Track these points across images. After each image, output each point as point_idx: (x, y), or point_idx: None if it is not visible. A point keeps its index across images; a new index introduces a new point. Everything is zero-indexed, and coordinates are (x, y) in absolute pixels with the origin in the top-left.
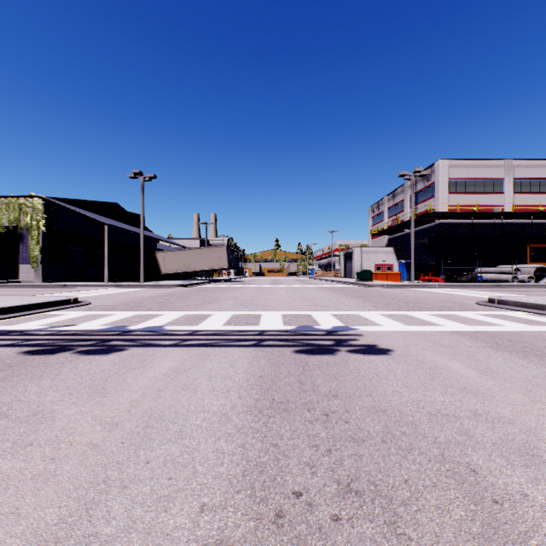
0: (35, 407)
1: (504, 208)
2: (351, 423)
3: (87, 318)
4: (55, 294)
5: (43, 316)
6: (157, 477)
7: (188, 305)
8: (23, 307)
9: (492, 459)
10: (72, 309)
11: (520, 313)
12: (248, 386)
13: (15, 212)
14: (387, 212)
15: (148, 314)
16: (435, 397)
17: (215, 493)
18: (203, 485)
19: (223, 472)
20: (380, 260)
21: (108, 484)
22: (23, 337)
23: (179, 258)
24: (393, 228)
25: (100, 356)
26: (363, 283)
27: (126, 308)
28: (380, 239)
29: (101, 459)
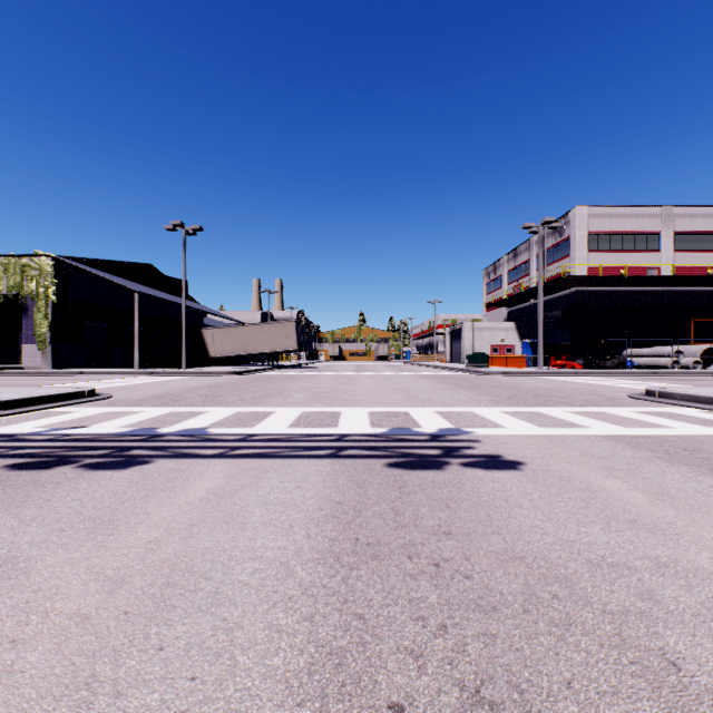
0: (5, 552)
1: (661, 271)
2: (475, 579)
3: (104, 417)
4: (67, 385)
5: (44, 414)
6: (172, 676)
7: (243, 399)
8: (18, 402)
9: (699, 642)
10: (85, 404)
11: (692, 410)
12: (321, 517)
13: (16, 276)
14: (507, 277)
15: (187, 411)
16: (594, 536)
17: (263, 707)
18: (245, 692)
19: (277, 666)
20: (498, 340)
21: (93, 689)
22: (11, 444)
23: (233, 336)
24: (515, 297)
25: (113, 471)
26: (475, 370)
27: (159, 403)
28: (497, 312)
29: (88, 642)
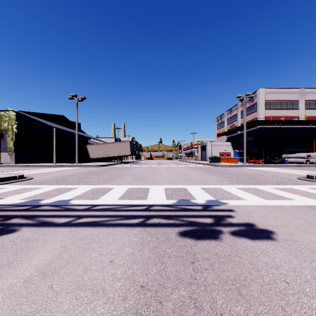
0: None
1: (299, 118)
2: None
3: (17, 192)
4: (16, 172)
5: None
6: None
7: (99, 180)
8: None
9: None
10: (14, 183)
11: None
12: (123, 314)
13: None
14: (227, 121)
15: (65, 188)
16: None
17: None
18: None
19: None
20: (223, 150)
21: None
22: None
23: (101, 148)
24: (231, 130)
25: None
26: (214, 164)
27: (54, 182)
28: (222, 137)
29: None
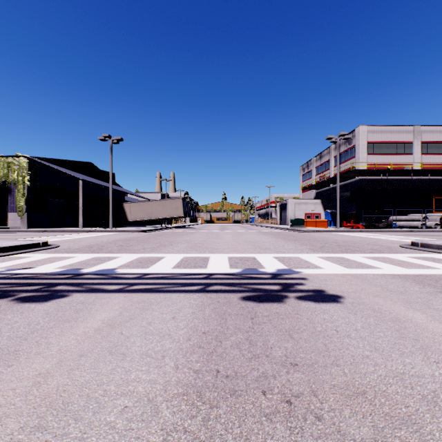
0: None
1: (413, 166)
2: (326, 420)
3: (48, 261)
4: (33, 238)
5: (8, 258)
6: None
7: (145, 248)
8: None
9: None
10: (39, 251)
11: None
12: (189, 347)
13: (4, 169)
14: (315, 171)
15: (105, 256)
16: (419, 368)
17: None
18: None
19: None
20: (310, 210)
21: None
22: None
23: (143, 208)
24: (321, 183)
25: (36, 304)
26: (296, 229)
27: (88, 251)
28: (309, 192)
29: None
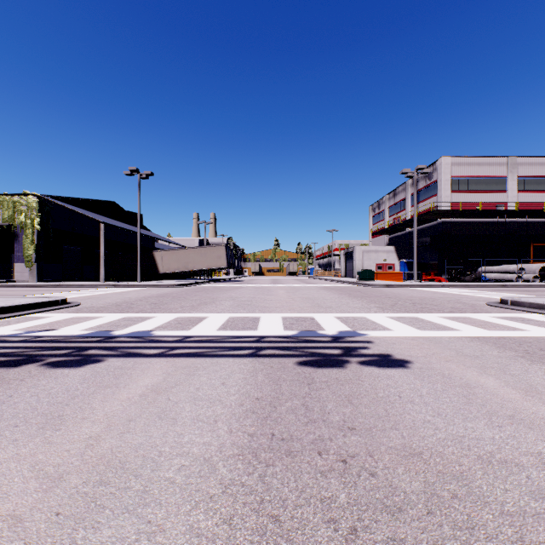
0: None
1: (507, 207)
2: (379, 476)
3: (71, 321)
4: (47, 295)
5: (24, 318)
6: None
7: (183, 307)
8: (3, 309)
9: None
10: (58, 311)
11: (539, 315)
12: (242, 413)
13: (9, 211)
14: (388, 211)
15: (137, 316)
16: (480, 432)
17: None
18: None
19: None
20: (381, 259)
21: None
22: None
23: (177, 257)
24: (394, 227)
25: (70, 369)
26: (364, 283)
27: (116, 310)
28: (380, 238)
29: None
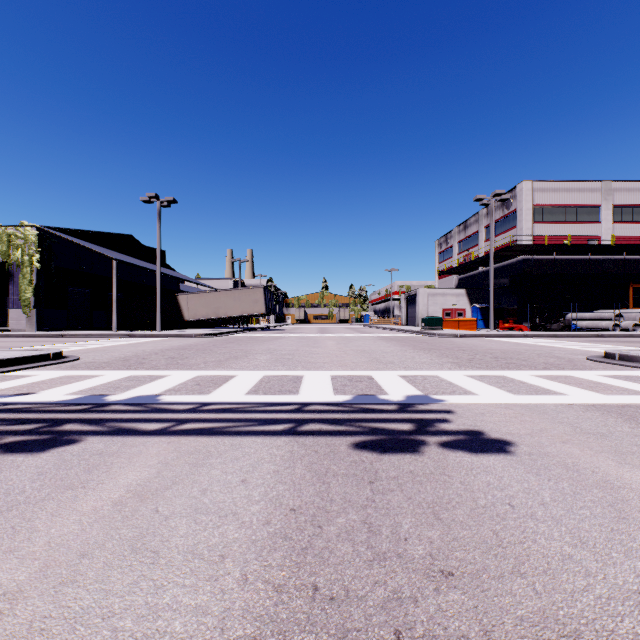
0: None
1: (601, 241)
2: None
3: (58, 382)
4: (43, 346)
5: None
6: None
7: (207, 362)
8: None
9: None
10: (48, 367)
11: None
12: (266, 539)
13: (3, 245)
14: (457, 247)
15: (146, 375)
16: None
17: None
18: None
19: None
20: (450, 304)
21: None
22: None
23: (206, 301)
24: (466, 265)
25: (26, 455)
26: (430, 332)
27: (122, 366)
28: (448, 279)
29: None
